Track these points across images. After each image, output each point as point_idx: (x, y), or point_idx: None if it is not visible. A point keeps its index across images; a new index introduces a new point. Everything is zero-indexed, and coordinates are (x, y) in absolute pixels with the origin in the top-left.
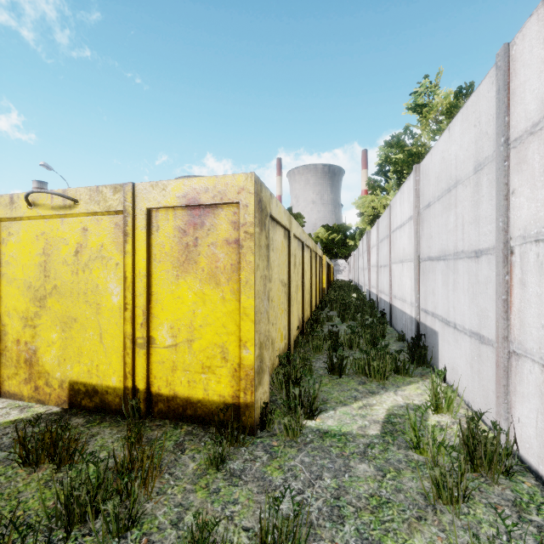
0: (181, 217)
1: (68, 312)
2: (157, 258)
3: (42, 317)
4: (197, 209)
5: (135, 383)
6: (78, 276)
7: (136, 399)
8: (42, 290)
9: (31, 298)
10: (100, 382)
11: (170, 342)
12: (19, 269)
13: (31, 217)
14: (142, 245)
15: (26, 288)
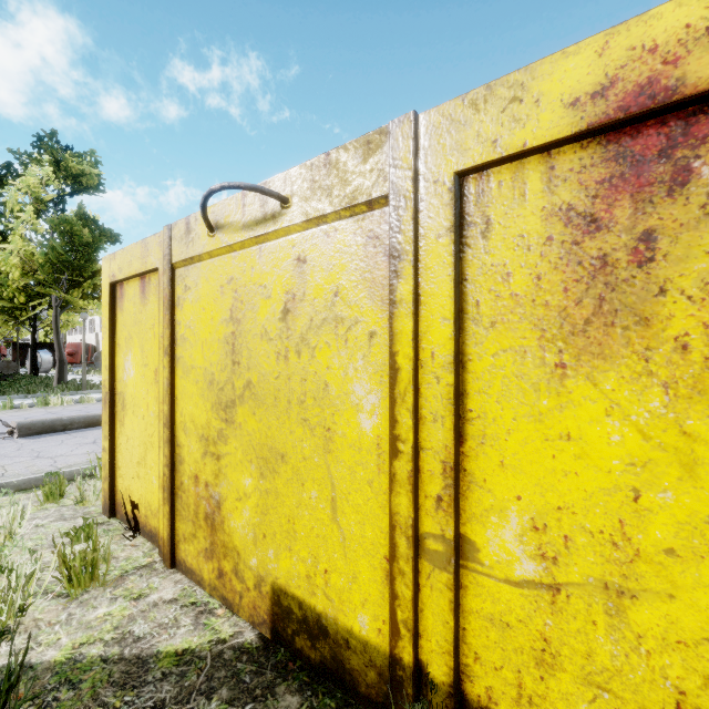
0: (575, 174)
1: (270, 438)
2: (484, 315)
3: (228, 441)
4: (651, 129)
5: (419, 655)
6: (288, 364)
7: (422, 702)
8: (229, 389)
9: (212, 403)
10: (332, 612)
11: (530, 570)
12: (198, 350)
13: (212, 252)
14: (439, 279)
15: (207, 384)
